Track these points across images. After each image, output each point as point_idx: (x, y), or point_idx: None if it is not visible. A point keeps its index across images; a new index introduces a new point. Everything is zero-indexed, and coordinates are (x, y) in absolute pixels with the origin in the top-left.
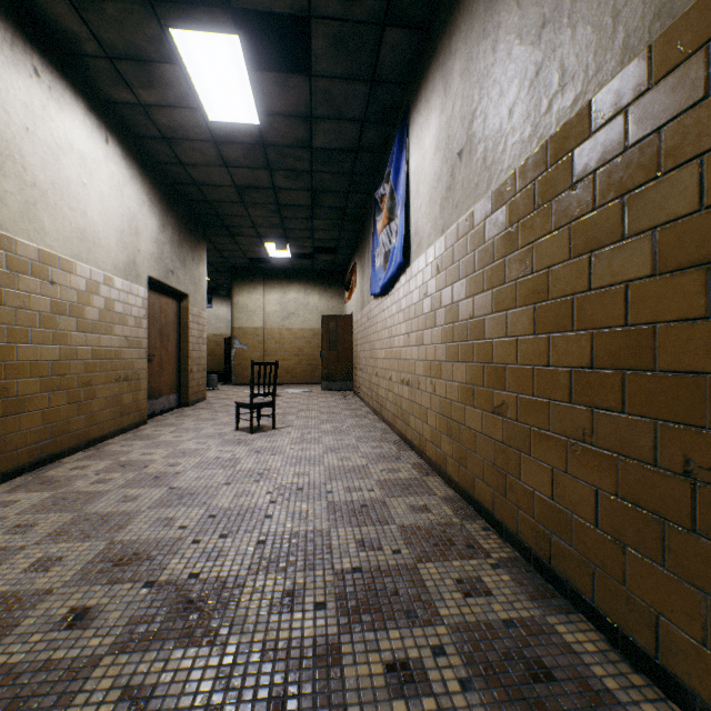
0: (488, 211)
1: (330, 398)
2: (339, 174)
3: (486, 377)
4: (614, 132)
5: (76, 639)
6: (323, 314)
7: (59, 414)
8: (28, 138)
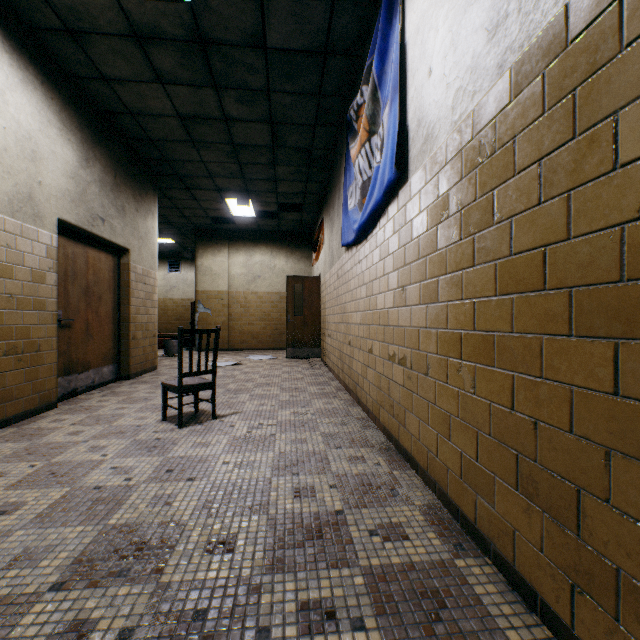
0: None
1: (295, 367)
2: (303, 96)
3: None
4: None
5: None
6: (289, 276)
7: None
8: None
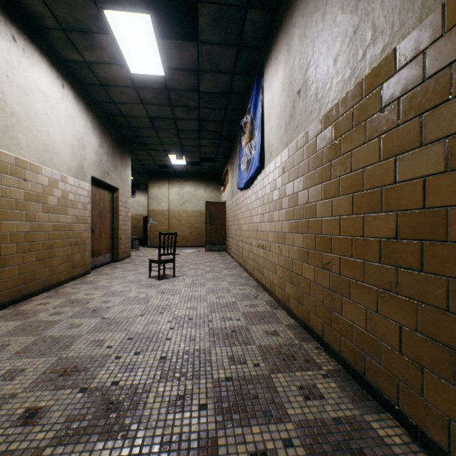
0: (318, 130)
1: (211, 256)
2: (217, 109)
3: (317, 243)
4: (415, 69)
5: (27, 433)
6: (207, 201)
7: (30, 268)
8: (8, 82)
